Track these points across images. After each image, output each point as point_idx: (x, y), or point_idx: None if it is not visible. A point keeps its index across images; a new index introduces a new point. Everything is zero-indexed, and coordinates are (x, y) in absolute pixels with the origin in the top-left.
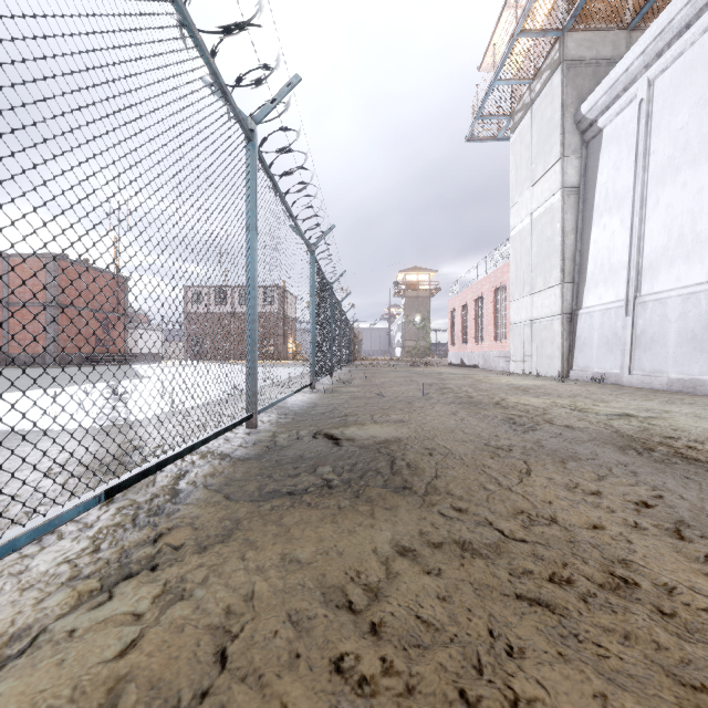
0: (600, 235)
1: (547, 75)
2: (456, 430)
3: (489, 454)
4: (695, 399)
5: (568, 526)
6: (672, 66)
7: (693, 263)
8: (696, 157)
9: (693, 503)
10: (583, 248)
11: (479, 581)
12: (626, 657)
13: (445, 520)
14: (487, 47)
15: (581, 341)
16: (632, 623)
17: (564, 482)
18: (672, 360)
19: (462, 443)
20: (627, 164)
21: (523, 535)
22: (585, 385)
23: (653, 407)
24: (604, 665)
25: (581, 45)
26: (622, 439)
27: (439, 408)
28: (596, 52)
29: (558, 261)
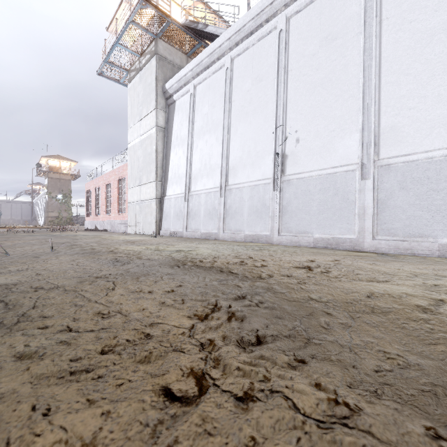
0: (174, 157)
1: (148, 57)
2: (69, 271)
3: (89, 282)
4: (209, 241)
5: (128, 314)
6: (202, 83)
7: (209, 178)
8: (211, 130)
9: (193, 285)
10: (167, 163)
11: (40, 375)
12: (133, 378)
13: (27, 339)
14: (112, 18)
15: (166, 214)
16: (143, 356)
17: (135, 289)
18: (202, 223)
19: (70, 278)
20: (186, 123)
21: (93, 329)
22: (167, 238)
23: (192, 246)
24: (118, 390)
25: (166, 50)
26: (174, 262)
27: (63, 258)
28: (173, 58)
29: (154, 168)
